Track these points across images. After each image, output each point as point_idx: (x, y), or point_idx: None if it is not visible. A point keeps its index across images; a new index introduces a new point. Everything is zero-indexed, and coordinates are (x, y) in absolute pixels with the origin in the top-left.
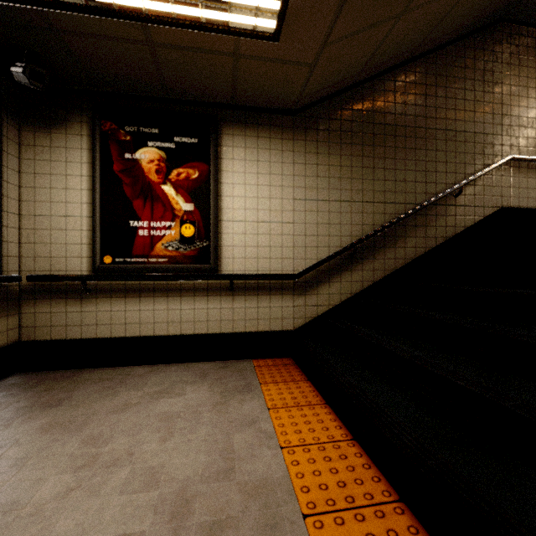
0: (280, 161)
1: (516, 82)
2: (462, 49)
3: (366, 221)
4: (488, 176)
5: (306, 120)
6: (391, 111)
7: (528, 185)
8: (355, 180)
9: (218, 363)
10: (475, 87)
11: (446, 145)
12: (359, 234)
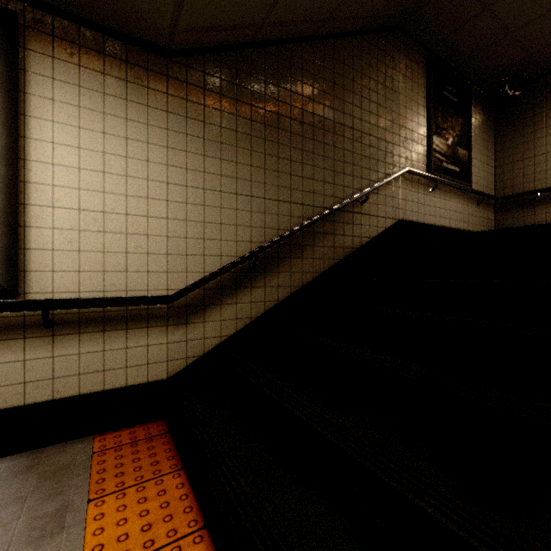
0: (144, 121)
1: (410, 96)
2: (367, 45)
3: (269, 224)
4: (389, 186)
5: (188, 70)
6: (298, 91)
7: (418, 200)
8: (256, 169)
9: (19, 460)
10: (378, 90)
11: (353, 145)
12: (261, 240)
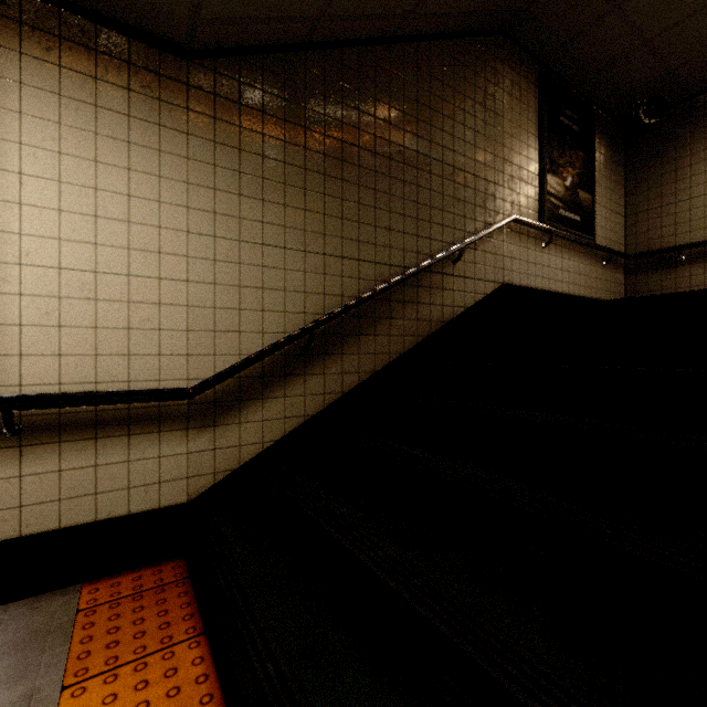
0: (155, 146)
1: (517, 121)
2: (462, 52)
3: (330, 288)
4: (490, 239)
5: (217, 78)
6: (369, 111)
7: (528, 258)
8: (312, 214)
9: None
10: (476, 112)
11: (443, 185)
12: (319, 311)
